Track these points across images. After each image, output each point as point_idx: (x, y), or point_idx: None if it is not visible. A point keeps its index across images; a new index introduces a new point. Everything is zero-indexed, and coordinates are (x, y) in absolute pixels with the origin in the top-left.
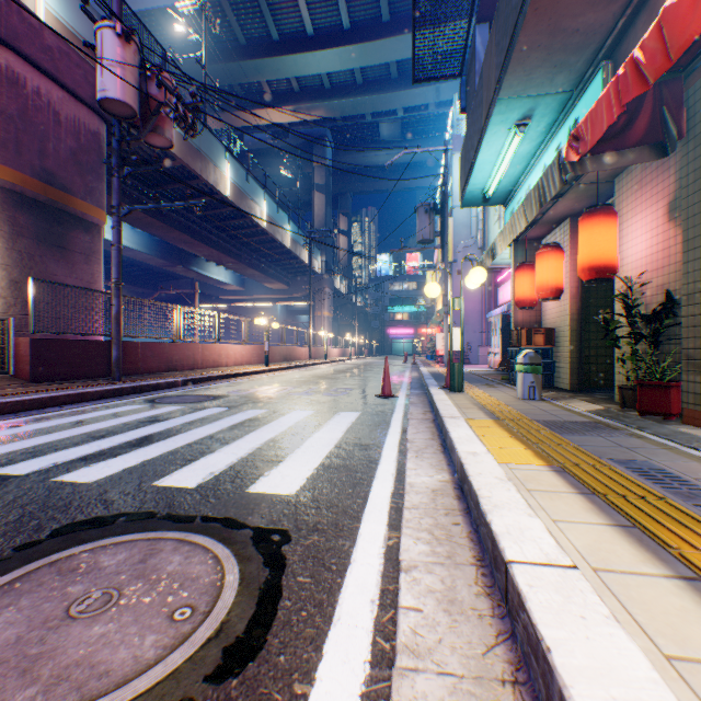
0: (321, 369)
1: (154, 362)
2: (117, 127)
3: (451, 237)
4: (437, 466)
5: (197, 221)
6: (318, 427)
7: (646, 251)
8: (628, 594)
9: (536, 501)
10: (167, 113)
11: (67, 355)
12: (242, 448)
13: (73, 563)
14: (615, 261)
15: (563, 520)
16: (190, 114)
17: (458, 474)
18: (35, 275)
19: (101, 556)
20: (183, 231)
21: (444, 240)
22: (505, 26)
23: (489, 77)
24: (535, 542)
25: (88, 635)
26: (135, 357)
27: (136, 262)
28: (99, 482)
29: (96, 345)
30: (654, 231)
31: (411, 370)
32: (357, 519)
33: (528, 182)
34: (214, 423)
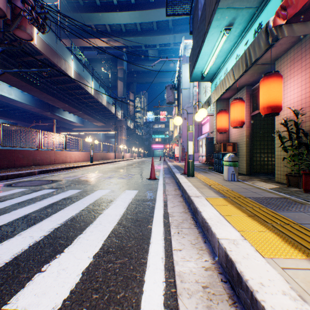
0: (120, 164)
1: (24, 160)
2: None
3: (181, 102)
4: (197, 244)
5: (57, 89)
6: (109, 204)
7: (298, 98)
8: None
9: None
10: (25, 15)
11: None
12: (42, 229)
13: None
14: (281, 103)
15: None
16: (41, 20)
17: (221, 261)
18: None
19: None
20: (49, 94)
21: (179, 102)
22: None
23: None
24: None
25: None
26: (11, 158)
27: (26, 110)
28: None
29: None
30: (303, 86)
31: (163, 164)
32: None
33: (226, 66)
34: (37, 202)
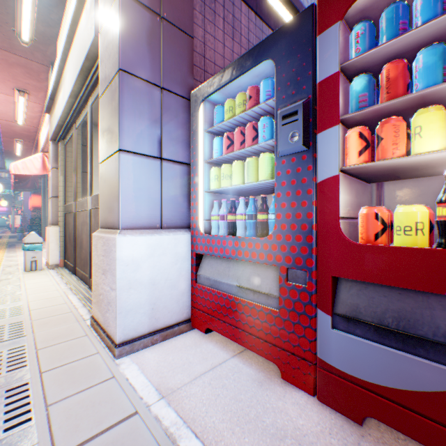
0: None
1: None
2: None
3: None
4: None
5: None
6: None
7: None
8: None
9: None
10: None
11: None
12: None
13: None
14: (41, 205)
15: None
16: None
17: None
18: None
19: None
20: None
21: None
22: None
23: None
24: None
25: None
26: None
27: None
28: None
29: None
30: None
31: None
32: None
33: None
34: None
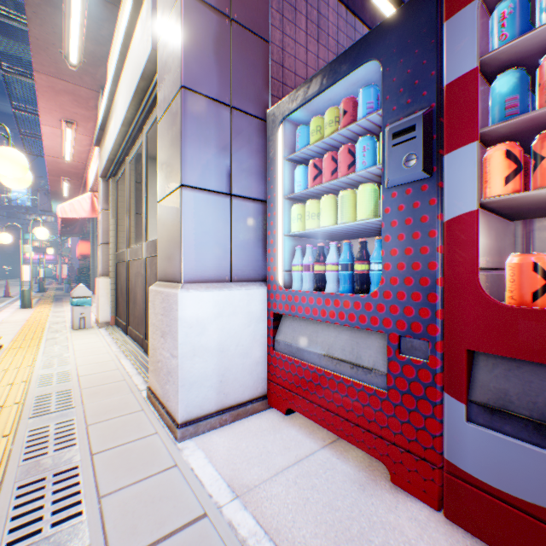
0: None
1: None
2: None
3: None
4: None
5: None
6: None
7: None
8: None
9: None
10: None
11: None
12: None
13: None
14: (90, 253)
15: None
16: None
17: None
18: None
19: None
20: None
21: None
22: None
23: None
24: None
25: None
26: None
27: None
28: None
29: None
30: None
31: (36, 288)
32: None
33: None
34: None
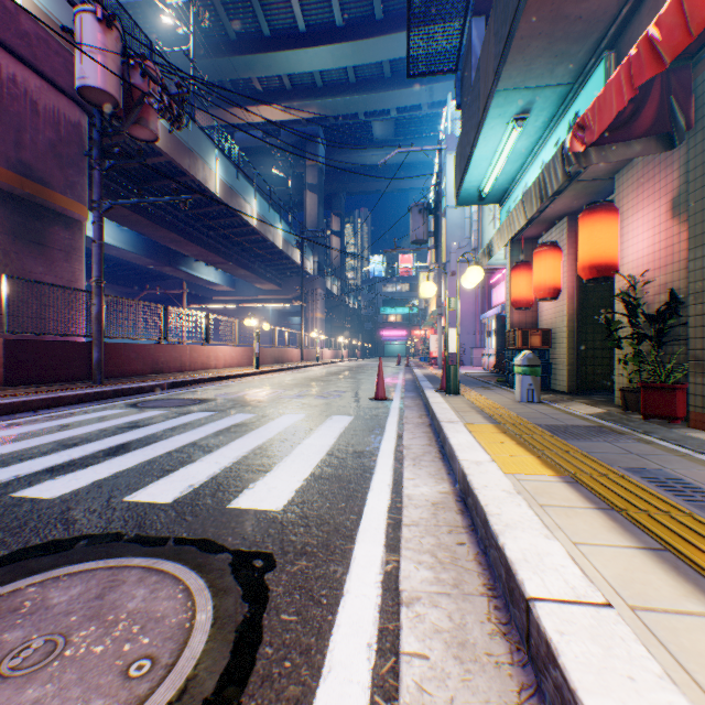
0: (313, 371)
1: (139, 364)
2: (98, 118)
3: (445, 237)
4: (436, 475)
5: (186, 220)
6: (309, 433)
7: (648, 249)
8: (678, 642)
9: (551, 518)
10: (151, 103)
11: (44, 357)
12: (226, 457)
13: (16, 601)
14: (616, 259)
15: (585, 543)
16: (175, 105)
17: (460, 485)
18: (11, 272)
19: (50, 591)
20: (171, 230)
21: (438, 240)
22: (504, 14)
23: (486, 68)
24: (557, 572)
25: (17, 703)
26: (118, 359)
27: (122, 261)
28: (62, 498)
29: (76, 346)
30: (656, 229)
31: (404, 372)
32: (351, 539)
33: (525, 179)
34: (198, 429)
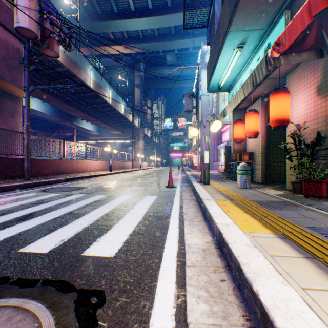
0: (138, 173)
1: (50, 169)
2: (27, 44)
3: (200, 109)
4: (203, 230)
5: (76, 99)
6: (133, 205)
7: (304, 112)
8: None
9: (281, 267)
10: (54, 37)
11: None
12: (87, 220)
13: None
14: (288, 116)
15: (310, 288)
16: (67, 39)
17: (217, 238)
18: None
19: None
20: (68, 104)
21: (197, 110)
22: None
23: (224, 21)
24: (302, 319)
25: None
26: (39, 167)
27: (45, 119)
28: None
29: (16, 160)
30: (309, 101)
31: (181, 173)
32: (155, 278)
33: (241, 79)
34: (74, 204)
